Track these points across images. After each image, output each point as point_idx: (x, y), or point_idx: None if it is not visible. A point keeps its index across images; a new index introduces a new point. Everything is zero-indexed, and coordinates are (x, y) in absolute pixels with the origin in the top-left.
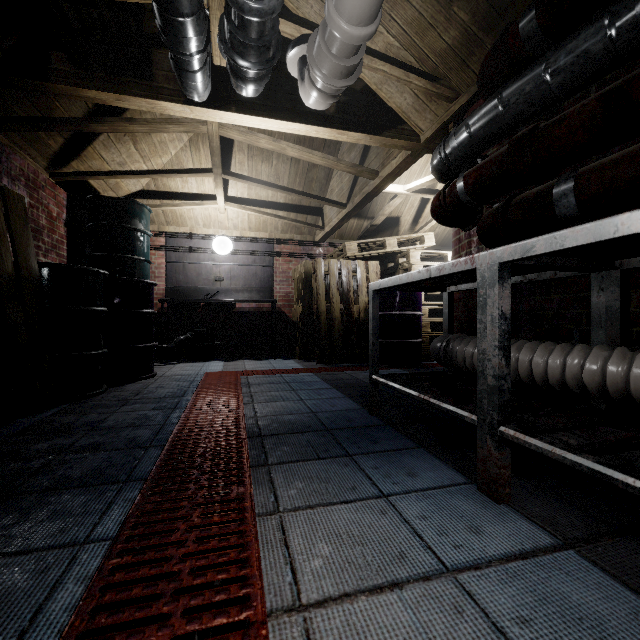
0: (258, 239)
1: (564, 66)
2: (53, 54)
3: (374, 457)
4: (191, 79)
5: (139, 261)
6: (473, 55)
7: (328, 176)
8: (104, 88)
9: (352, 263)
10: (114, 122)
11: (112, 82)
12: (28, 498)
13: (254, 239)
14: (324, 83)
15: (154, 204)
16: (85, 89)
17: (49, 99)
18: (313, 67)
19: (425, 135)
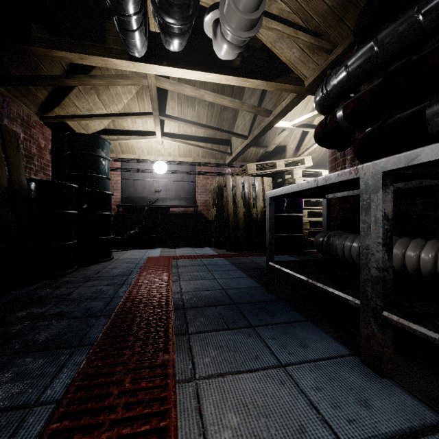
0: (185, 162)
1: (436, 5)
2: (33, 25)
3: (272, 329)
4: (131, 37)
5: (102, 178)
6: (348, 13)
7: (235, 117)
8: (70, 49)
9: (252, 179)
10: (81, 78)
11: (76, 45)
12: (0, 360)
13: (182, 162)
14: (232, 35)
15: (113, 138)
16: (56, 50)
17: (36, 62)
18: (224, 22)
19: (308, 80)
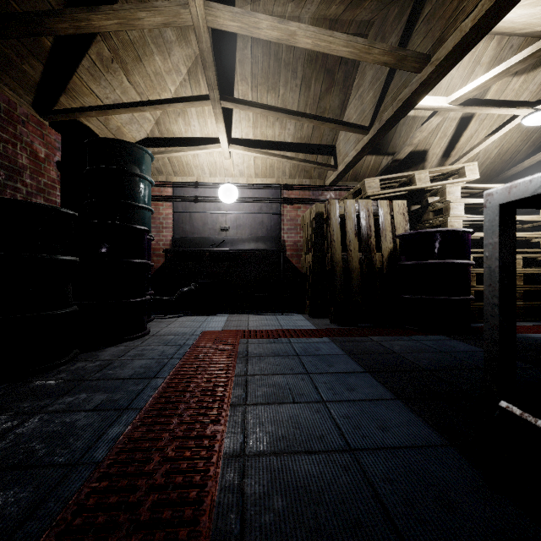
0: (264, 185)
1: None
2: None
3: None
4: None
5: (138, 208)
6: None
7: (343, 104)
8: None
9: (372, 203)
10: (73, 14)
11: None
12: None
13: (260, 185)
14: None
15: (158, 151)
16: None
17: None
18: None
19: None
